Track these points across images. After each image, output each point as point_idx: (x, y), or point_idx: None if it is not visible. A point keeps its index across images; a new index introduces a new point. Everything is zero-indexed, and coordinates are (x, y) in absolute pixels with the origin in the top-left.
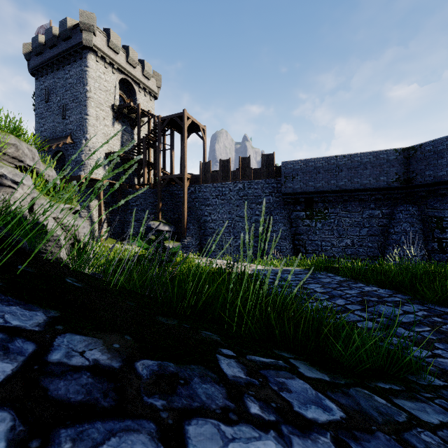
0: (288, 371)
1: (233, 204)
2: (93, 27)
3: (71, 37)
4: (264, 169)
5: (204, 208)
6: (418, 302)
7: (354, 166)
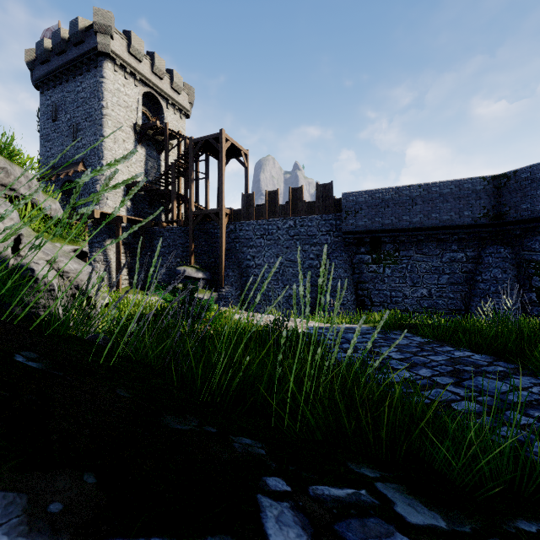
0: (380, 515)
1: (282, 246)
2: (110, 29)
3: (83, 41)
4: (321, 202)
5: (246, 250)
6: (529, 373)
7: (432, 199)
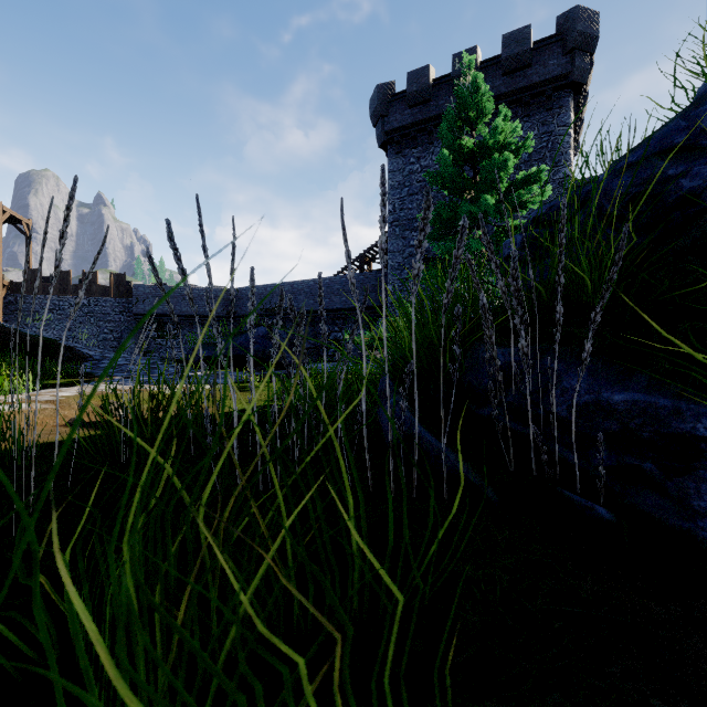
0: None
1: (75, 321)
2: None
3: None
4: (115, 288)
5: (32, 323)
6: None
7: (197, 297)
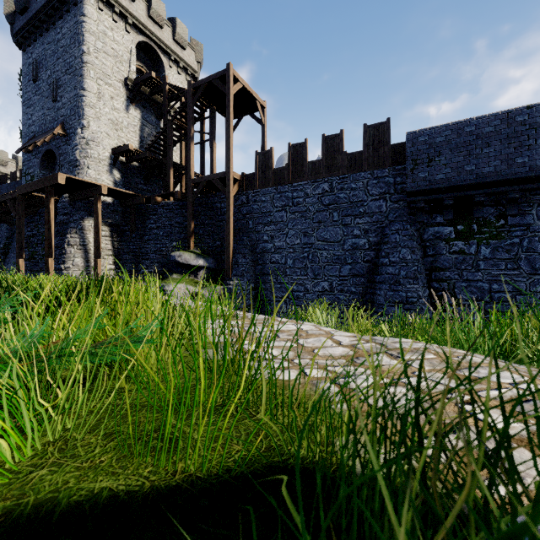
0: None
1: (312, 220)
2: None
3: None
4: (370, 151)
5: (262, 228)
6: None
7: None
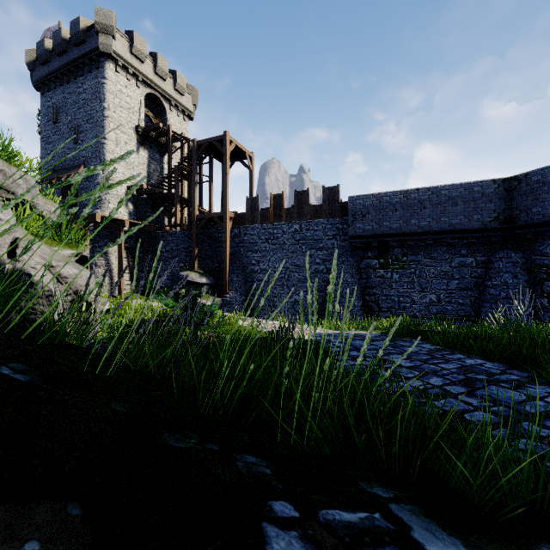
0: (396, 543)
1: (287, 250)
2: (112, 29)
3: (84, 41)
4: (327, 205)
5: (251, 255)
6: (543, 382)
7: (441, 202)
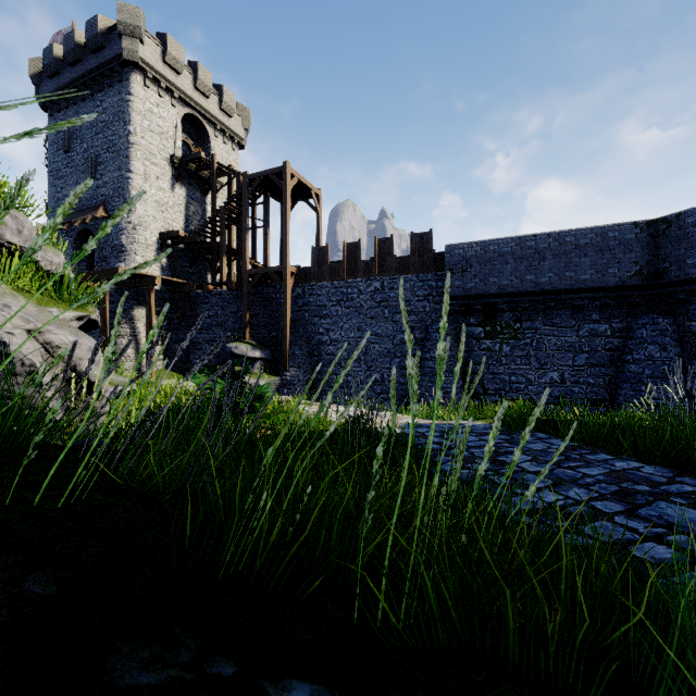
0: None
1: (365, 315)
2: (139, 30)
3: (104, 47)
4: (416, 257)
5: (318, 321)
6: None
7: (565, 252)
